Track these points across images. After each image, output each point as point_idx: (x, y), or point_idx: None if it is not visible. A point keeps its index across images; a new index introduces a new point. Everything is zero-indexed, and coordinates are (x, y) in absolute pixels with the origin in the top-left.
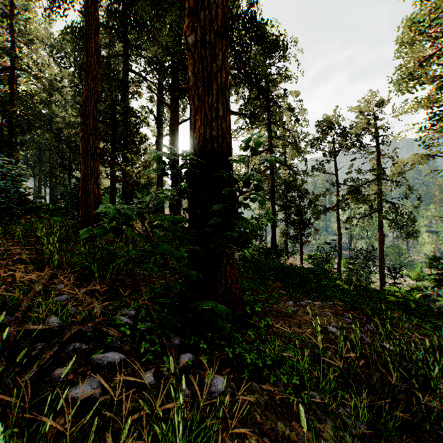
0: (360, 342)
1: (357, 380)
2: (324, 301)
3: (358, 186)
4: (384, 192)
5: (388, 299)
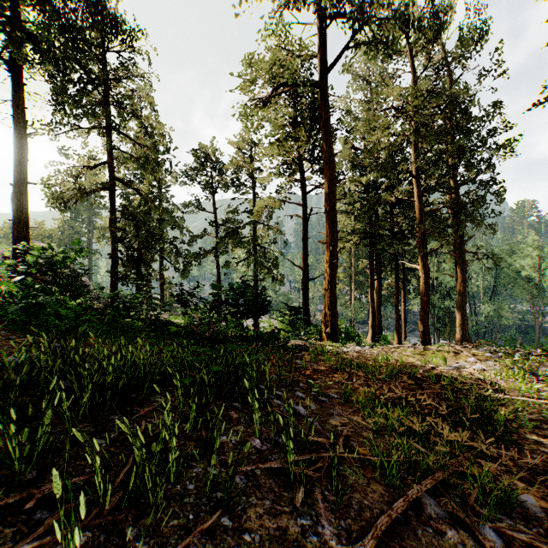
0: None
1: None
2: (35, 334)
3: (236, 228)
4: (261, 236)
5: (171, 330)
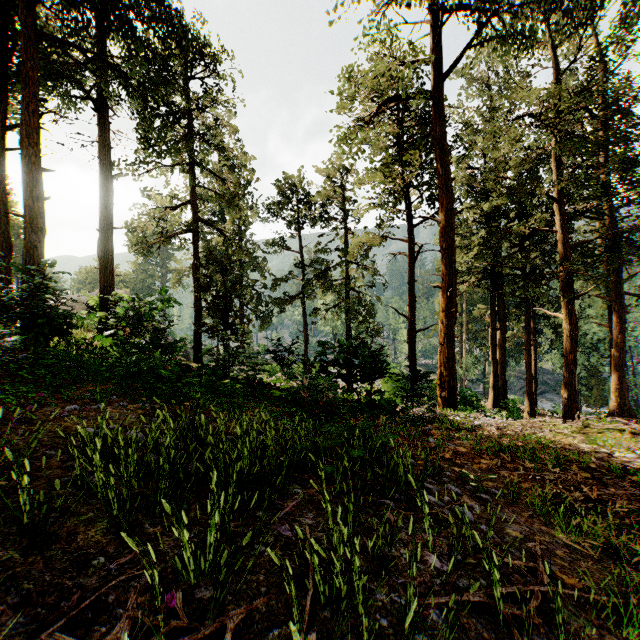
0: (124, 442)
1: (7, 485)
2: (145, 401)
3: (326, 269)
4: (354, 278)
5: (274, 394)
